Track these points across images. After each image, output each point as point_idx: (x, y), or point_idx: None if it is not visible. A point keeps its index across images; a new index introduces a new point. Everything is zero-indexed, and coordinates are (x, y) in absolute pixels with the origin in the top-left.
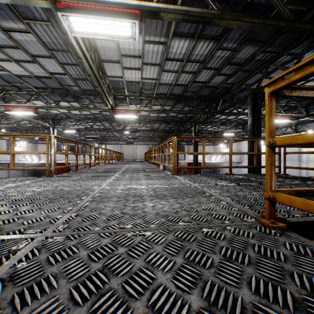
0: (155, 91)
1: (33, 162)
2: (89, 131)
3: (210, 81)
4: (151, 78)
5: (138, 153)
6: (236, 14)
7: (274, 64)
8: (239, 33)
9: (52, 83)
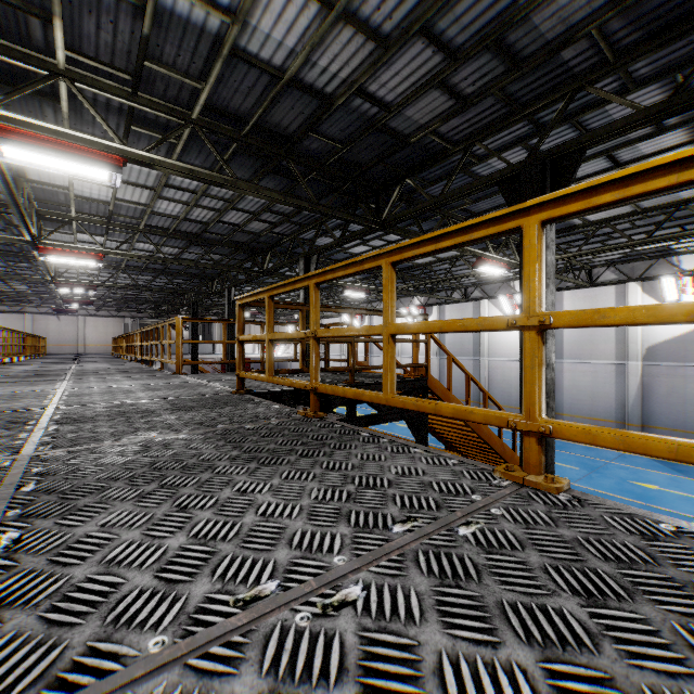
0: (143, 222)
1: None
2: None
3: (247, 225)
4: (135, 201)
5: (90, 337)
6: (254, 185)
7: (326, 225)
8: (274, 184)
9: None
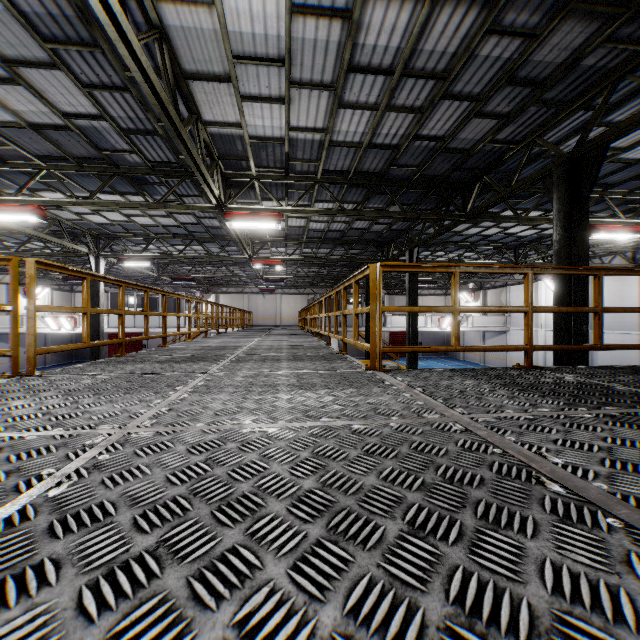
0: (321, 165)
1: (61, 331)
2: (180, 265)
3: (456, 136)
4: (311, 127)
5: (285, 312)
6: None
7: (633, 75)
8: None
9: (76, 143)
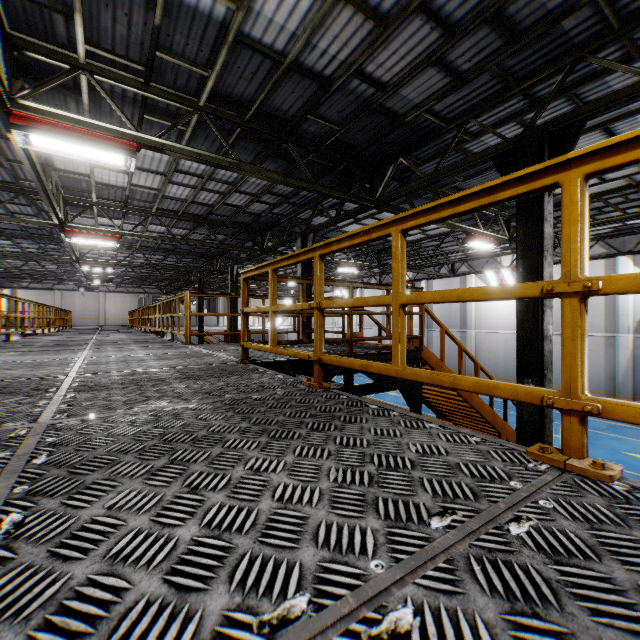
0: (155, 206)
1: None
2: None
3: (249, 207)
4: (148, 186)
5: (110, 311)
6: (256, 167)
7: (321, 205)
8: (274, 167)
9: None
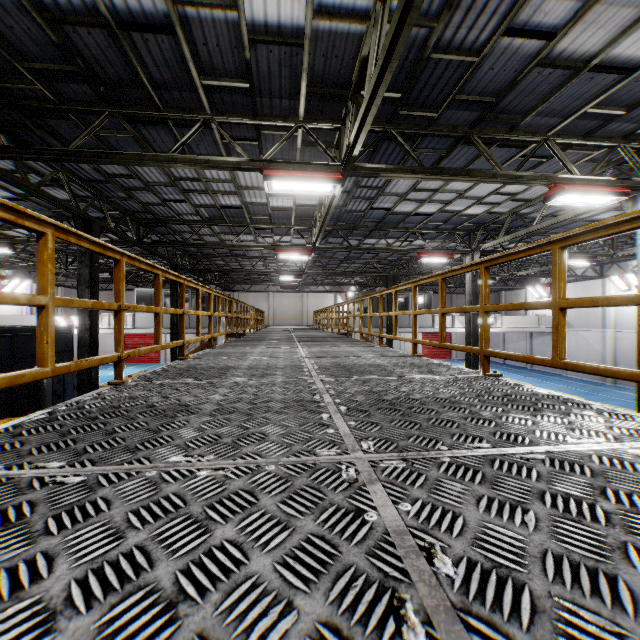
0: None
1: None
2: None
3: None
4: None
5: None
6: None
7: None
8: None
9: None
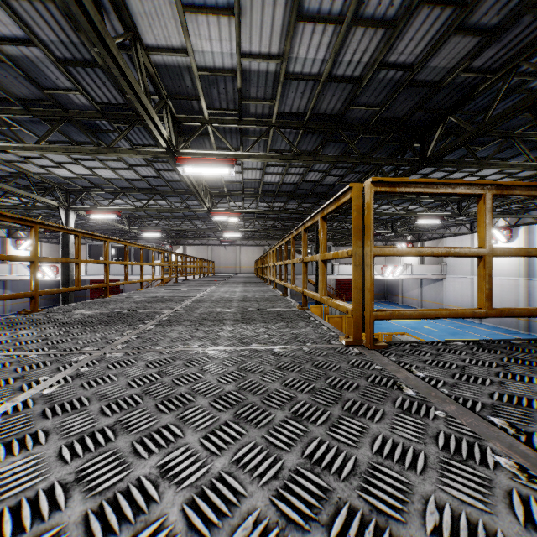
0: (275, 106)
1: (45, 279)
2: (149, 220)
3: (426, 63)
4: (265, 53)
5: (243, 261)
6: None
7: None
8: None
9: (15, 80)
